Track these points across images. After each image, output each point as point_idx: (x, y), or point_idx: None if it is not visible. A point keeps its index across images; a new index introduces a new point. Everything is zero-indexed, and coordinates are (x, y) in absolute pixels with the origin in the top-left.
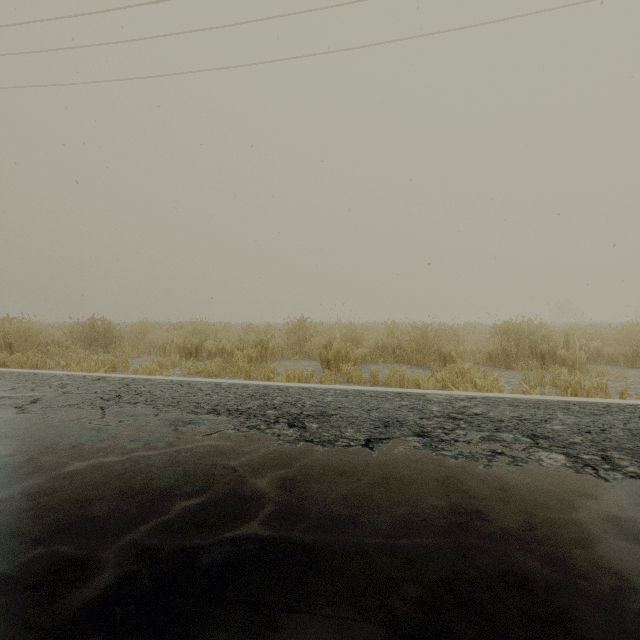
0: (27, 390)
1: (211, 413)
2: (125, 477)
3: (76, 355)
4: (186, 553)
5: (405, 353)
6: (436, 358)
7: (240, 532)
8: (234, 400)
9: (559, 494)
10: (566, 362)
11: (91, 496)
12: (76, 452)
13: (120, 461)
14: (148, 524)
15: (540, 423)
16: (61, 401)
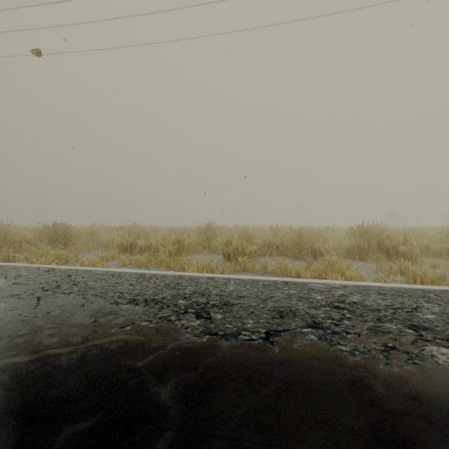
0: None
1: (130, 303)
2: (23, 385)
3: (40, 250)
4: None
5: (285, 249)
6: (309, 252)
7: None
8: (152, 290)
9: None
10: (406, 255)
11: None
12: None
13: (28, 362)
14: None
15: (412, 312)
16: (7, 291)
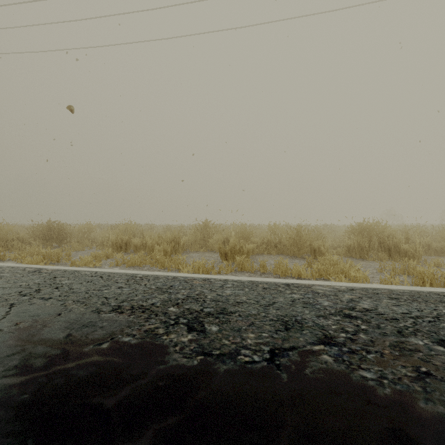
0: None
1: (114, 311)
2: None
3: (32, 249)
4: None
5: (284, 247)
6: (308, 251)
7: None
8: (142, 294)
9: None
10: (408, 254)
11: None
12: None
13: None
14: None
15: (435, 322)
16: None
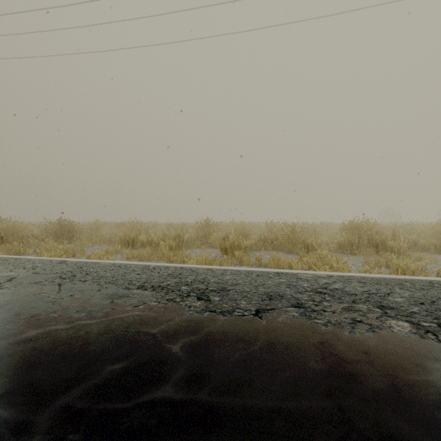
0: (7, 271)
1: (140, 289)
2: (67, 343)
3: (48, 245)
4: (108, 417)
5: (280, 243)
6: (302, 247)
7: (156, 395)
8: (157, 278)
9: (412, 357)
10: (394, 250)
11: (37, 361)
12: (33, 321)
13: (66, 329)
14: (80, 387)
15: (384, 296)
16: (30, 279)
